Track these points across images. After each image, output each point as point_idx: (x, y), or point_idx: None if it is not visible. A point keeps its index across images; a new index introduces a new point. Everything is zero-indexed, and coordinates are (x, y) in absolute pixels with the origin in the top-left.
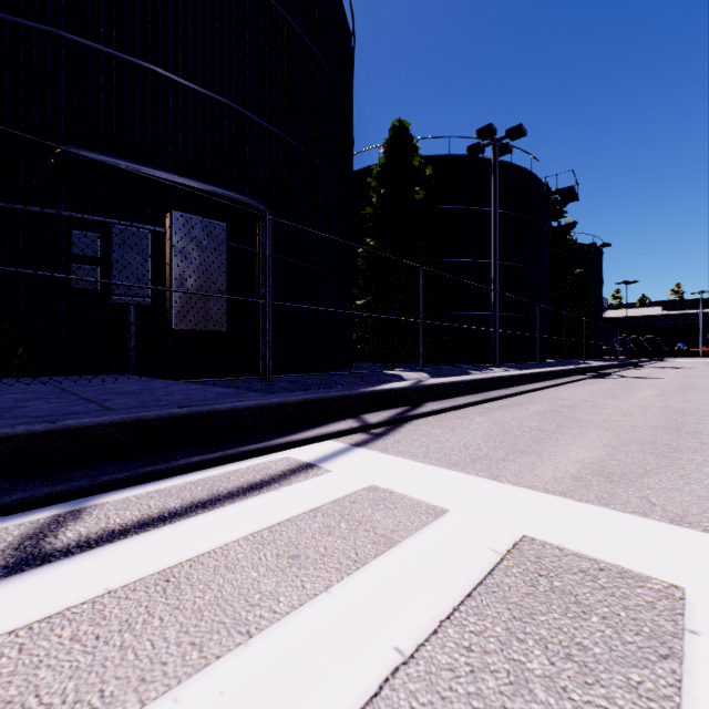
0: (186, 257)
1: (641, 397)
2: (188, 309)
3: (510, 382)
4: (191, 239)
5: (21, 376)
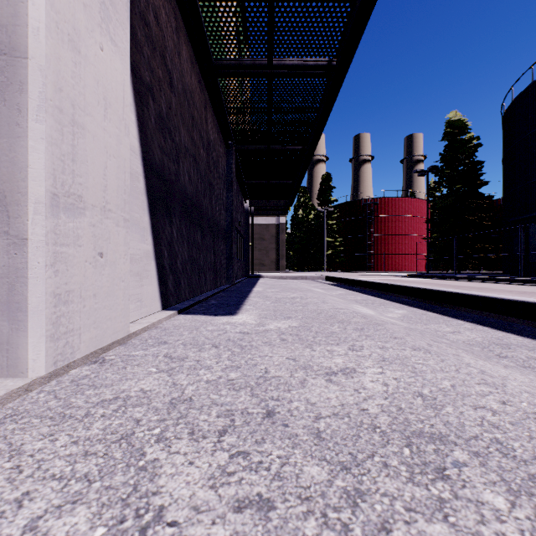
0: (532, 239)
1: (474, 284)
2: (533, 255)
3: (507, 281)
4: (533, 232)
5: (512, 275)
